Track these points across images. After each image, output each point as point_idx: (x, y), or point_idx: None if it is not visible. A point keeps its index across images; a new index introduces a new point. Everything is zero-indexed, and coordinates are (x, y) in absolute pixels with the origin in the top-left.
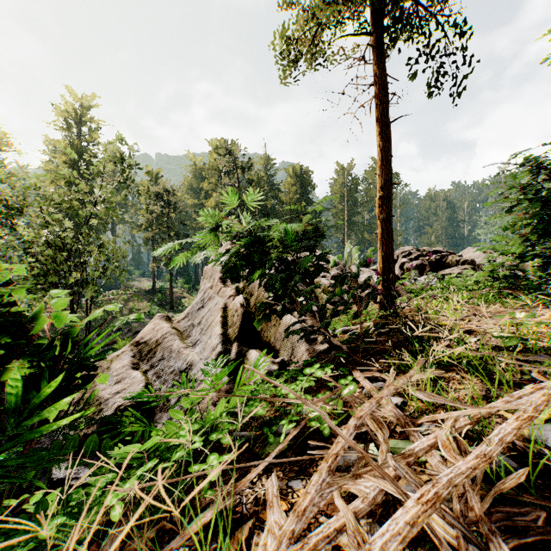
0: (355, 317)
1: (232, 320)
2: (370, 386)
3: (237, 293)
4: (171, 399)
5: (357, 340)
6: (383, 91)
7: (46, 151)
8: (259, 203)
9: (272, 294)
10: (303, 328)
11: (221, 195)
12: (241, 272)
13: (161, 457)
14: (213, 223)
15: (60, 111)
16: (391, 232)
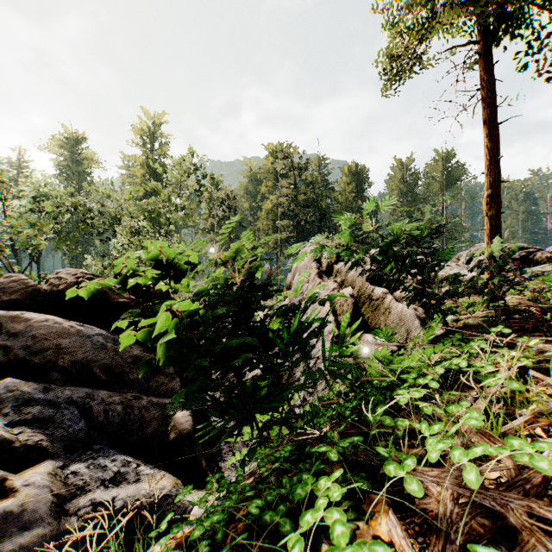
0: (490, 301)
1: (341, 309)
2: (541, 344)
3: (339, 286)
4: (296, 372)
5: (477, 325)
6: (491, 95)
7: (126, 166)
8: (391, 207)
9: (377, 287)
10: (453, 307)
11: (279, 197)
12: (335, 268)
13: (401, 378)
14: (350, 224)
15: (137, 130)
16: (500, 227)
